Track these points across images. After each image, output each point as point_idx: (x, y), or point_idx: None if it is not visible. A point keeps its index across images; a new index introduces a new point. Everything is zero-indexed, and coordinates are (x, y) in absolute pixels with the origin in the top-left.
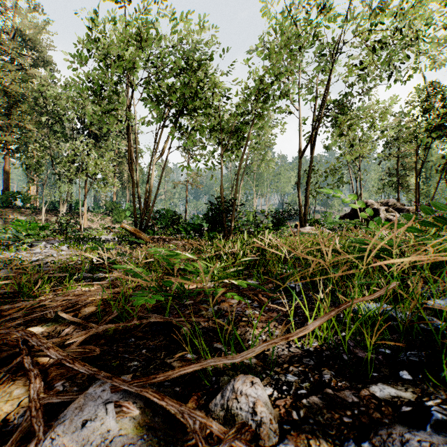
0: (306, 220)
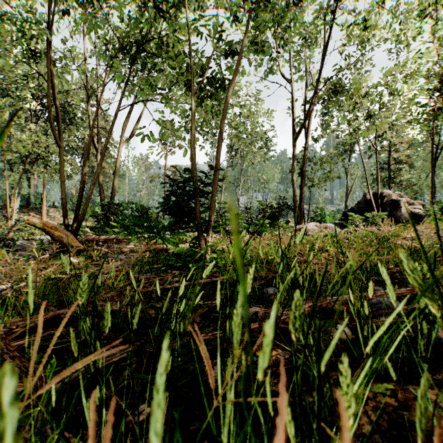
0: (302, 215)
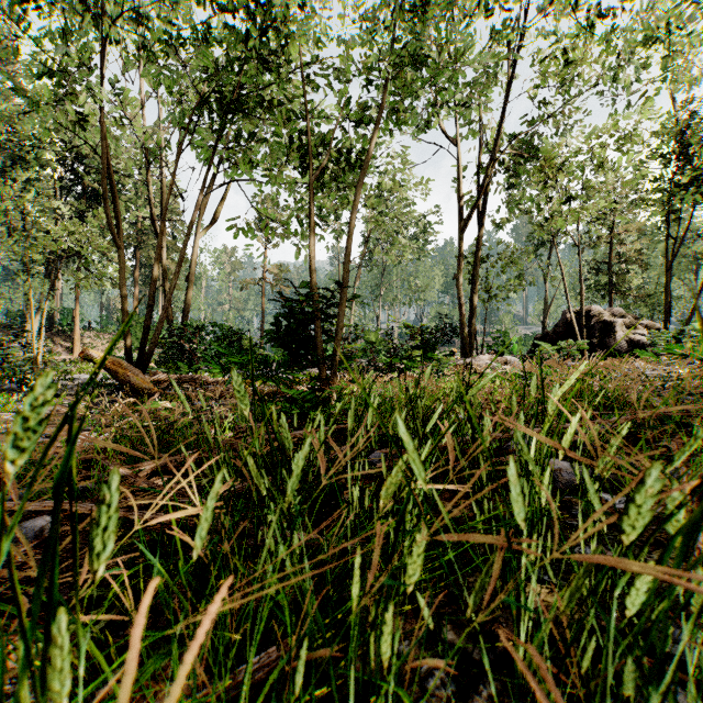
0: (473, 344)
